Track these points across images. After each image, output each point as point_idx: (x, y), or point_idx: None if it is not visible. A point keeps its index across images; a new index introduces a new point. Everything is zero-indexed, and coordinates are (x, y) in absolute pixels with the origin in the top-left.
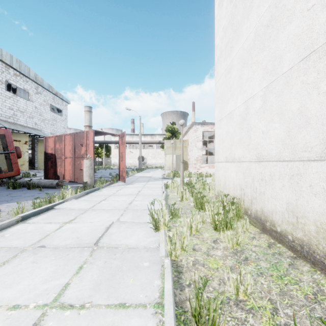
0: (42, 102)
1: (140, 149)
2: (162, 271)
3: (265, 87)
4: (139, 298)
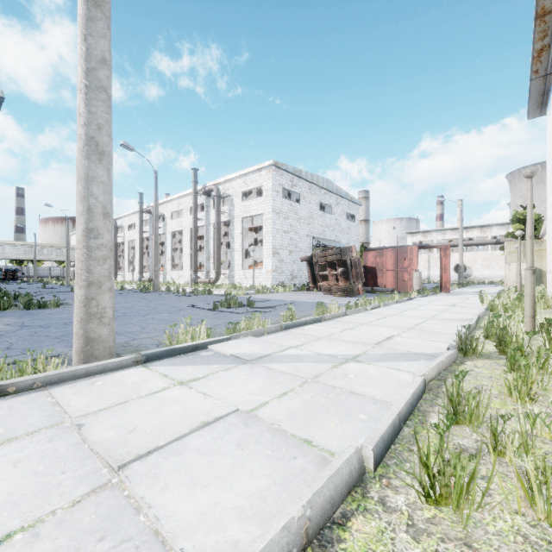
0: (340, 212)
1: (461, 255)
2: None
3: None
4: (475, 310)
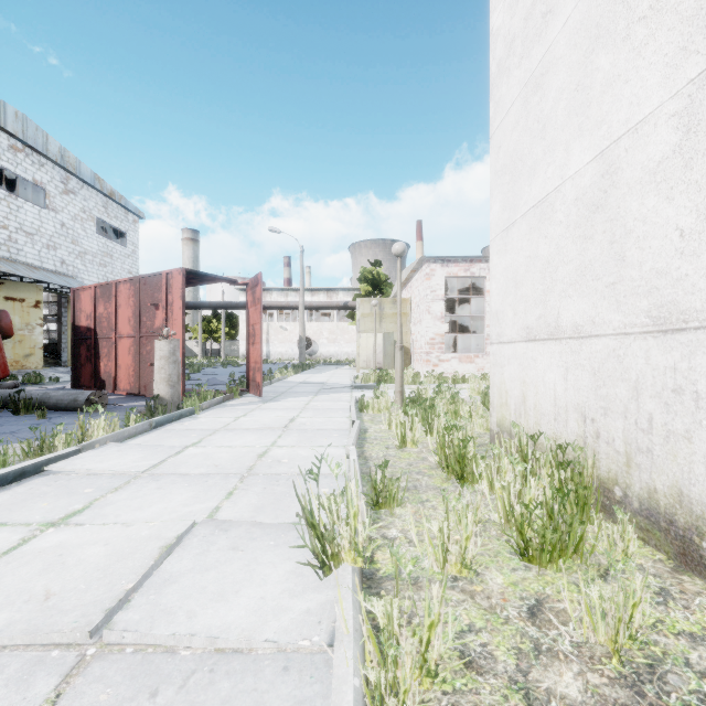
0: (78, 213)
1: (303, 321)
2: None
3: (693, 81)
4: None
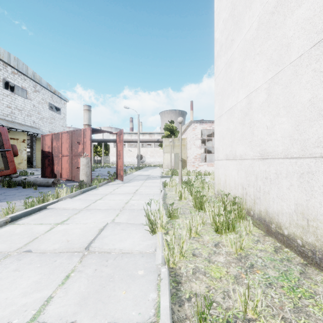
0: (40, 100)
1: (139, 147)
2: (159, 281)
3: (269, 79)
4: (131, 316)
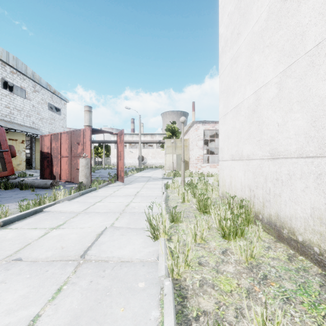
0: (40, 101)
1: (140, 149)
2: (162, 296)
3: (281, 72)
4: None
